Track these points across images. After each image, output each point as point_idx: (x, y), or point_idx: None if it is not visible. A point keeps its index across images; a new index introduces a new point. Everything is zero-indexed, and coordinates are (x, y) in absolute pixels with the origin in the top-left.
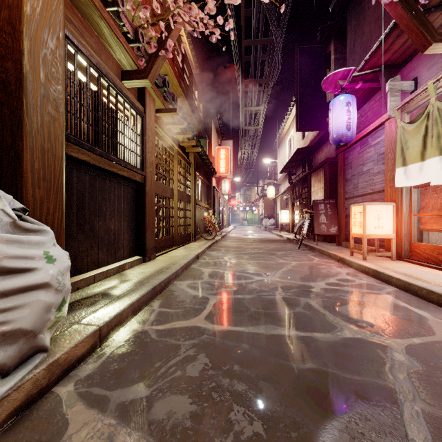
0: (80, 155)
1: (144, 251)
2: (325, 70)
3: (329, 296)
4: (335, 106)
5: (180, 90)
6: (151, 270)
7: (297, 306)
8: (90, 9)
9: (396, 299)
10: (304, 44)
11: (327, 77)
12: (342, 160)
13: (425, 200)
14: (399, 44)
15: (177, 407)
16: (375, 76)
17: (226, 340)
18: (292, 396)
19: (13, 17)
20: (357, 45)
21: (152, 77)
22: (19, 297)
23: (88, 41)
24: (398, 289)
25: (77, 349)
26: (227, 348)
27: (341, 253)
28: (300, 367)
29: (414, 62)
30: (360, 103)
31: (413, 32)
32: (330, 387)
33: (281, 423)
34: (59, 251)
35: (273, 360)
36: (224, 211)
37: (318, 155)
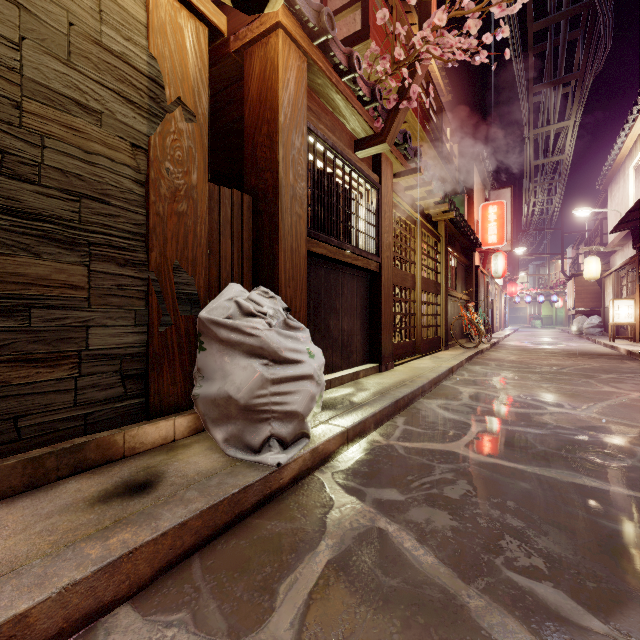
0: (318, 249)
1: (380, 358)
2: None
3: None
4: None
5: (424, 137)
6: (390, 381)
7: (627, 457)
8: (327, 88)
9: None
10: None
11: None
12: None
13: None
14: None
15: (436, 518)
16: None
17: (497, 474)
18: (595, 551)
19: (271, 131)
20: None
21: (390, 138)
22: (294, 384)
23: (323, 122)
24: None
25: (330, 444)
26: (497, 482)
27: None
28: (615, 528)
29: None
30: None
31: None
32: None
33: (572, 569)
34: (315, 347)
35: (568, 510)
36: (494, 304)
37: None
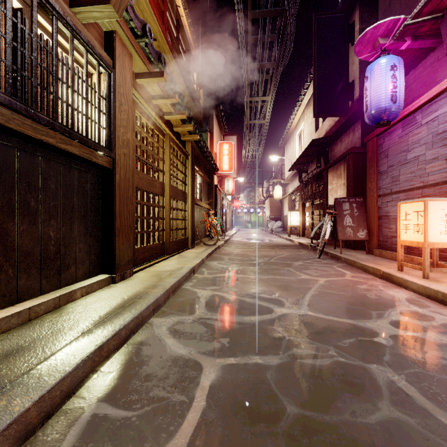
0: None
1: (113, 267)
2: (348, 43)
3: (420, 360)
4: (376, 71)
5: (174, 63)
6: (115, 300)
7: (378, 397)
8: None
9: None
10: (322, 13)
11: (364, 34)
12: (373, 148)
13: None
14: None
15: None
16: (431, 28)
17: None
18: None
19: None
20: (395, 2)
21: (118, 2)
22: None
23: None
24: None
25: None
26: None
27: (382, 266)
28: None
29: None
30: None
31: None
32: None
33: None
34: None
35: None
36: (227, 213)
37: (337, 147)
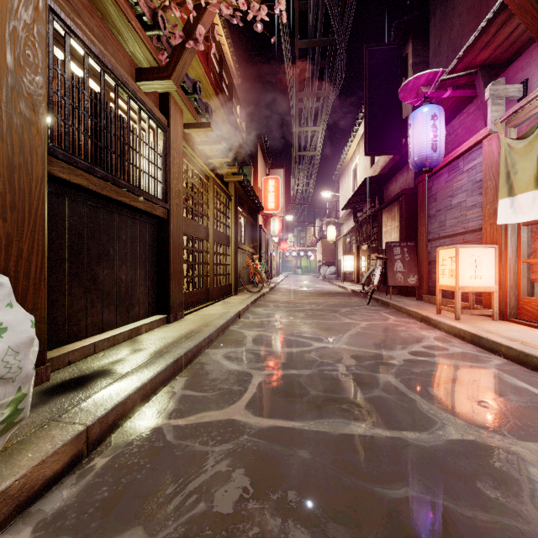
0: (73, 177)
1: (168, 309)
2: (401, 77)
3: (417, 372)
4: (417, 119)
5: (217, 102)
6: (176, 334)
7: (374, 388)
8: None
9: (510, 376)
10: (374, 45)
11: (407, 83)
12: (423, 191)
13: (537, 241)
14: (504, 35)
15: None
16: (469, 80)
17: (276, 445)
18: None
19: None
20: (443, 44)
21: (177, 76)
22: None
23: (86, 22)
24: (509, 361)
25: (44, 466)
26: (277, 459)
27: (424, 311)
28: (390, 495)
29: (523, 60)
30: (447, 119)
31: (528, 14)
32: (444, 535)
33: None
34: (17, 314)
35: (347, 482)
36: (273, 257)
37: (392, 185)
